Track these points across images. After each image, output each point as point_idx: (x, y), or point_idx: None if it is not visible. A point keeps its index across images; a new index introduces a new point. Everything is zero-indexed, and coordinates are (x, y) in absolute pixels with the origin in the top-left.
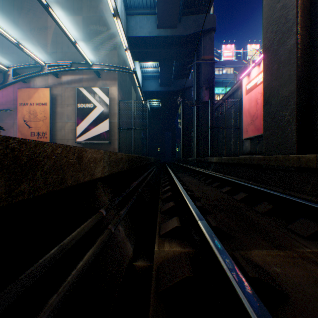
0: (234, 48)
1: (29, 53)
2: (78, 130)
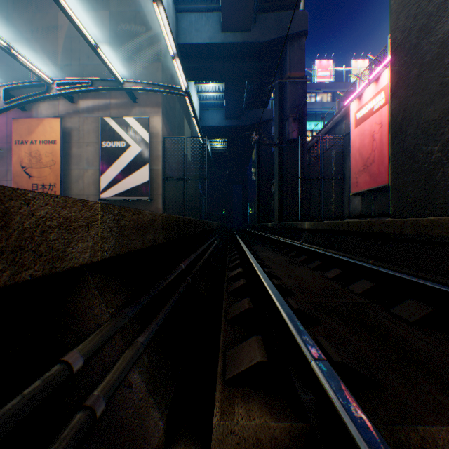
0: (333, 66)
1: (27, 63)
2: (103, 182)
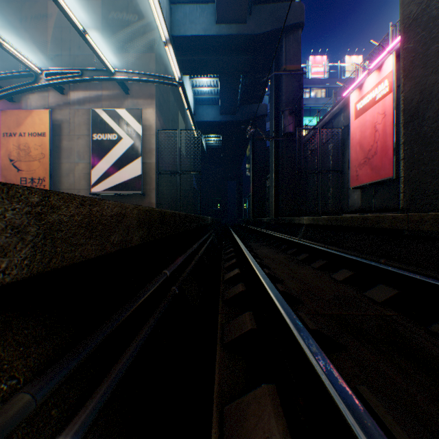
0: (327, 62)
1: (13, 51)
2: (94, 175)
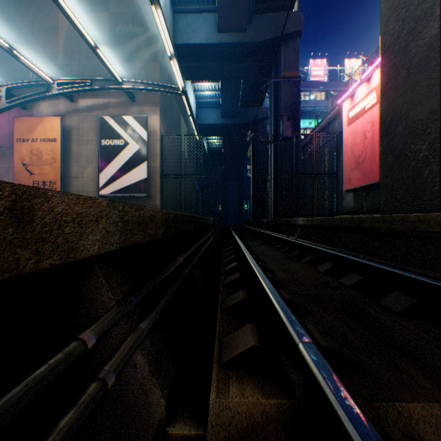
0: (326, 65)
1: (28, 64)
2: (102, 179)
